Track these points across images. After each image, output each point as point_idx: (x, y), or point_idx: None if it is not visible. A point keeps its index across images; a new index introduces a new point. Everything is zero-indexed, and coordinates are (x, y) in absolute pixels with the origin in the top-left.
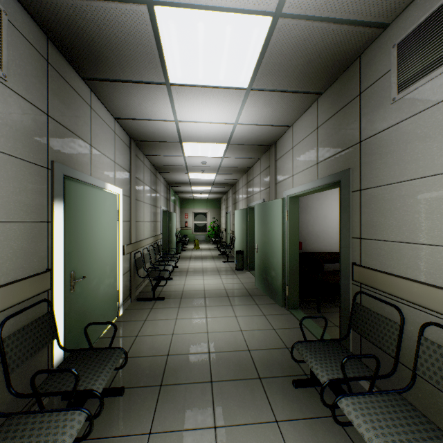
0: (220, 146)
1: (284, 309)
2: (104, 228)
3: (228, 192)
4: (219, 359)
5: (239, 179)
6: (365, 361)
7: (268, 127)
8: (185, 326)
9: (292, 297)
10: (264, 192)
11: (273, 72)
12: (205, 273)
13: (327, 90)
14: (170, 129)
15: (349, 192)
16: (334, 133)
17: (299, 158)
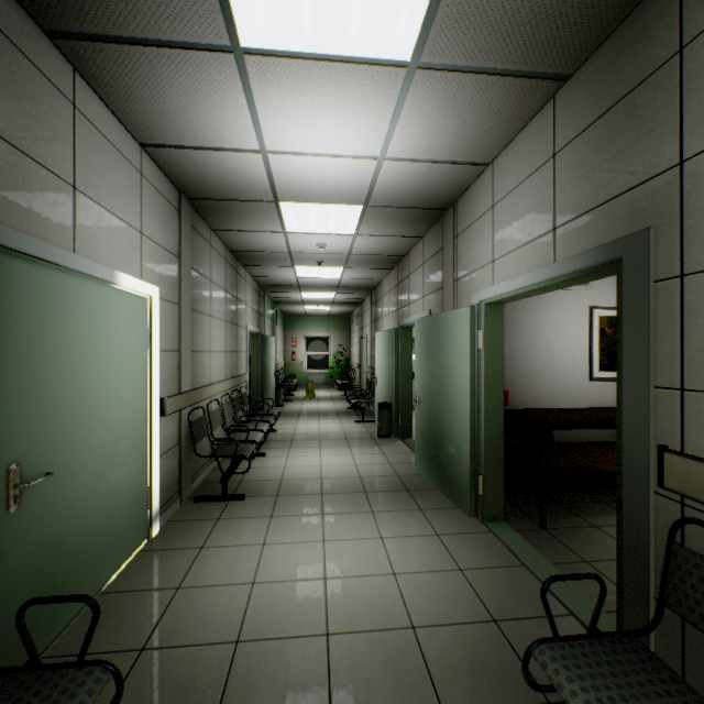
0: (350, 210)
1: (474, 520)
2: (111, 365)
3: (363, 303)
4: (350, 655)
5: (384, 278)
6: (697, 684)
7: (445, 167)
8: (279, 562)
9: (490, 497)
10: (432, 297)
11: (471, 13)
12: (323, 444)
13: (581, 68)
14: (254, 172)
15: (648, 281)
16: (601, 156)
17: (508, 225)
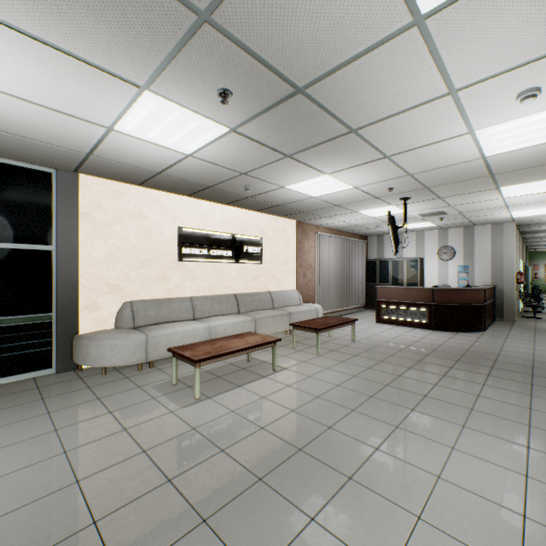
0: None
1: None
2: None
3: None
4: None
5: None
6: None
7: None
8: None
9: None
10: None
11: None
12: None
13: None
14: None
15: None
16: None
17: None
